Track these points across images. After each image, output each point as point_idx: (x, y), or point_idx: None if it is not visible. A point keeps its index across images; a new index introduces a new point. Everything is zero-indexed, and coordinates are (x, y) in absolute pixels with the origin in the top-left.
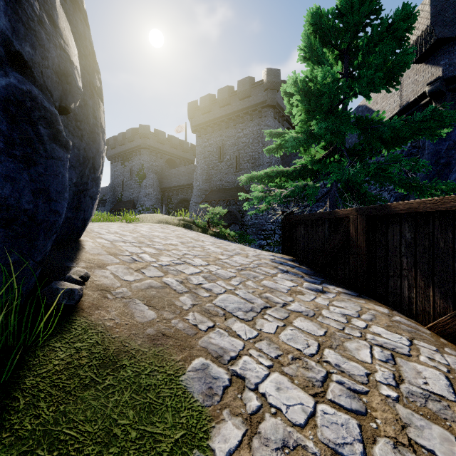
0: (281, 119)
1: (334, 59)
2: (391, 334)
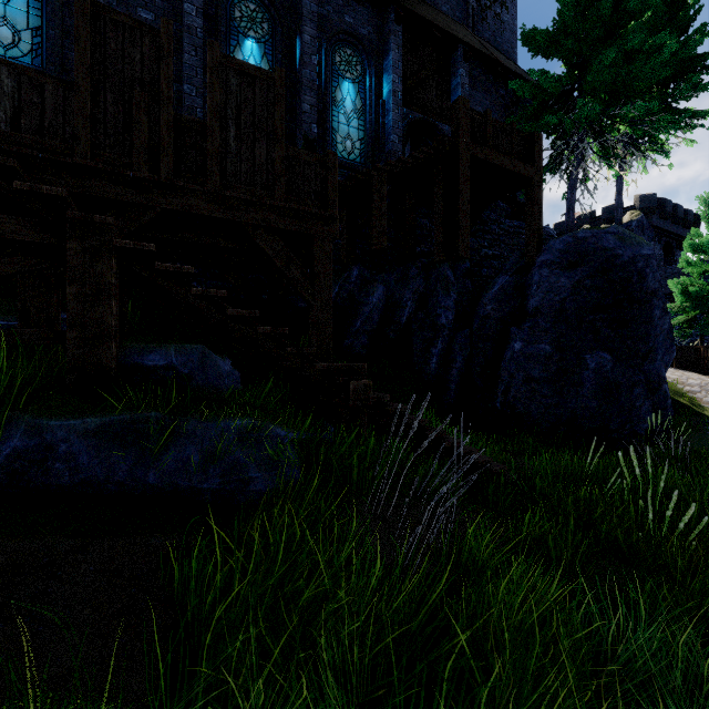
0: (656, 237)
1: (703, 263)
2: (704, 376)
